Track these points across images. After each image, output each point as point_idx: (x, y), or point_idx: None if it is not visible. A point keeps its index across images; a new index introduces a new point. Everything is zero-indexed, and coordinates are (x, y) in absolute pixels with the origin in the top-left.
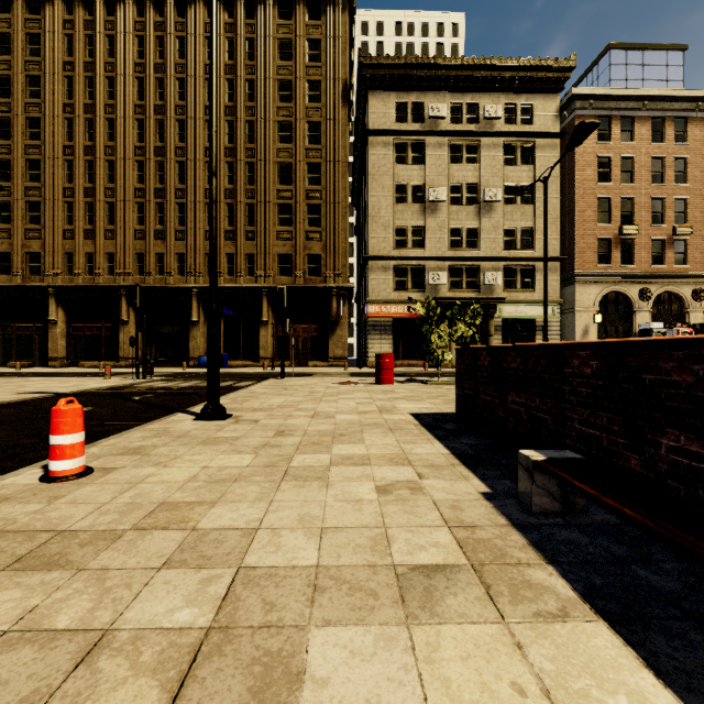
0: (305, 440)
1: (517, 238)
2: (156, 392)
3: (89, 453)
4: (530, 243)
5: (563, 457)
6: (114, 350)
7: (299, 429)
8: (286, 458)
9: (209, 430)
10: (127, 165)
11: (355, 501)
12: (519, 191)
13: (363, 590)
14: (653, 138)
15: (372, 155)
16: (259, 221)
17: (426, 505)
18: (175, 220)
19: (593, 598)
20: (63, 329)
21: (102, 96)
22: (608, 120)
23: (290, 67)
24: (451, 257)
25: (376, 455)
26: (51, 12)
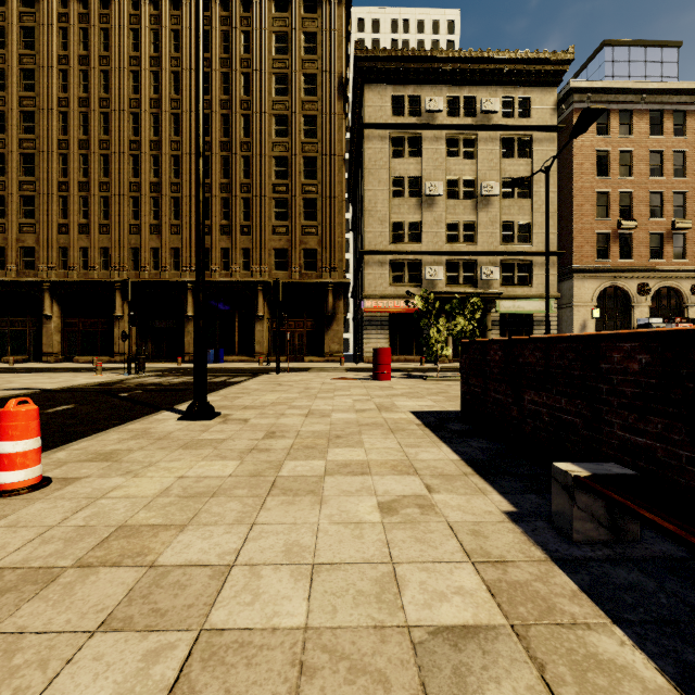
0: (297, 443)
1: (515, 232)
2: (146, 388)
3: (54, 459)
4: (528, 238)
5: (611, 472)
6: (109, 345)
7: (292, 430)
8: (275, 465)
9: (193, 431)
10: (121, 159)
11: (355, 523)
12: (520, 183)
13: (368, 672)
14: (651, 132)
15: (368, 149)
16: (254, 215)
17: (440, 530)
18: (170, 214)
19: (694, 689)
20: (57, 324)
21: (97, 89)
22: (607, 113)
23: (286, 60)
24: (448, 252)
25: (377, 462)
26: (45, 5)
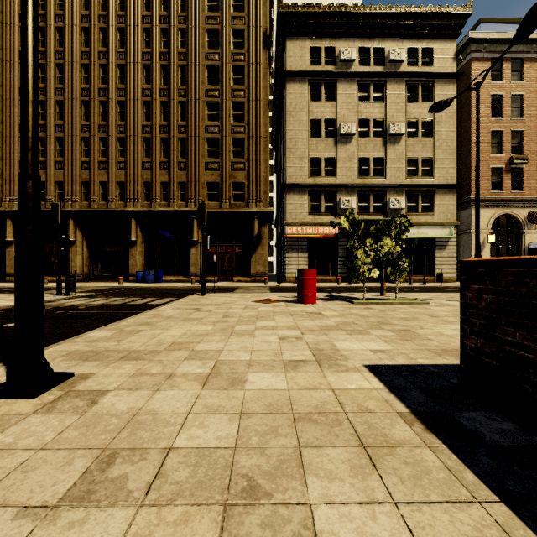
0: None
1: (418, 167)
2: (51, 313)
3: None
4: (430, 172)
5: None
6: (64, 267)
7: (156, 444)
8: None
9: None
10: (74, 104)
11: None
12: (442, 105)
13: None
14: None
15: (289, 94)
16: (189, 153)
17: None
18: (116, 152)
19: None
20: None
21: (53, 44)
22: (500, 62)
23: (218, 17)
24: (360, 184)
25: None
26: None
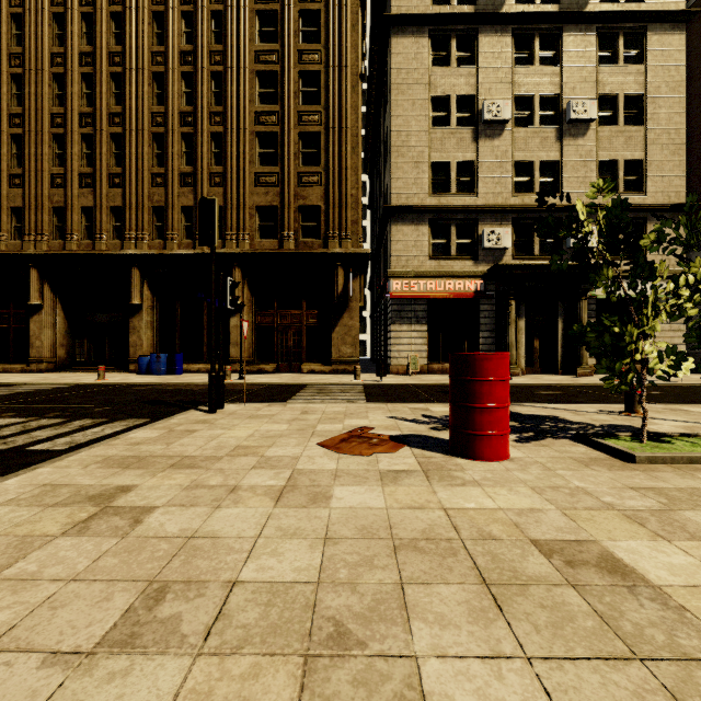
0: None
1: (619, 176)
2: None
3: None
4: (638, 185)
5: None
6: (26, 347)
7: None
8: None
9: None
10: (39, 79)
11: None
12: None
13: None
14: None
15: (396, 55)
16: (229, 158)
17: None
18: (108, 158)
19: None
20: None
21: None
22: None
23: None
24: (518, 206)
25: None
26: None
